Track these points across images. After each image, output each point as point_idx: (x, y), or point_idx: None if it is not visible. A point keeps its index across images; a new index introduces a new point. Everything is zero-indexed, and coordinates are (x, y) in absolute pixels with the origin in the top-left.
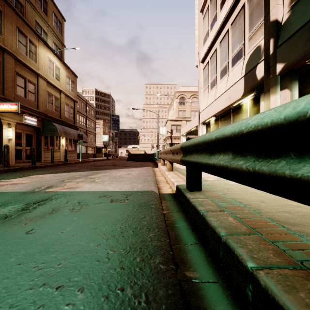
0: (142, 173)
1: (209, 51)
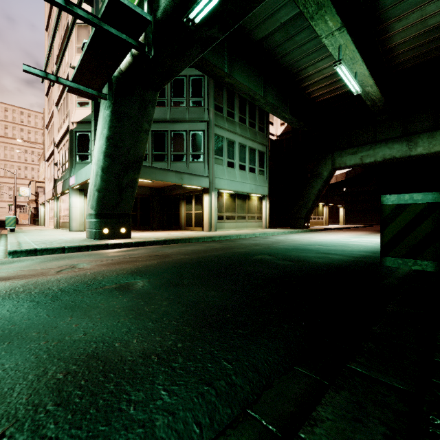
0: None
1: (49, 159)
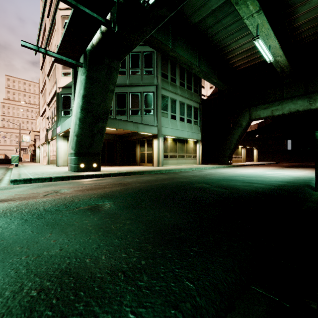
0: (3, 166)
1: (43, 115)
